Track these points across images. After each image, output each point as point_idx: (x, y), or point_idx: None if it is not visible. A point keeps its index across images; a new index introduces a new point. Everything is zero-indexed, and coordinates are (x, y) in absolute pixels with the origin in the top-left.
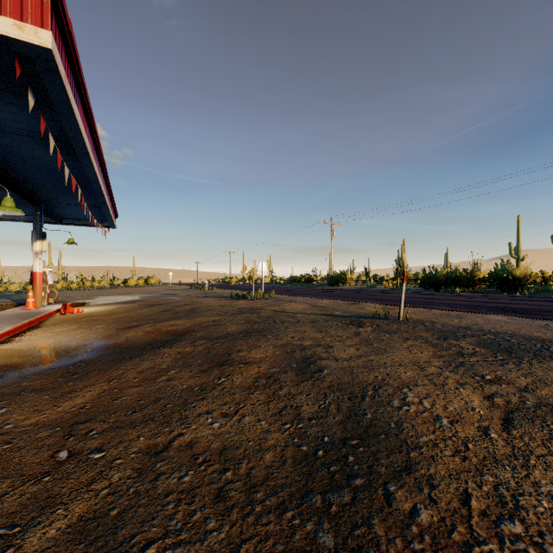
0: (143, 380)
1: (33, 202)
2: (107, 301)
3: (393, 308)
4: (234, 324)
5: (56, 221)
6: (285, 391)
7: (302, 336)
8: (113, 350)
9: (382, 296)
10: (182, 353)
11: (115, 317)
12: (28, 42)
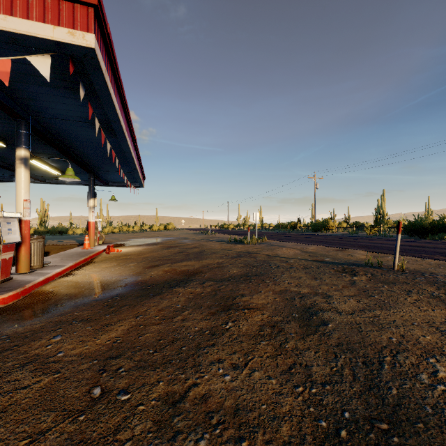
0: (163, 318)
1: (88, 171)
2: (138, 242)
3: (383, 256)
4: (235, 267)
5: (104, 184)
6: (292, 345)
7: (298, 283)
8: (140, 286)
9: (367, 243)
10: (194, 294)
11: (143, 257)
12: (77, 45)
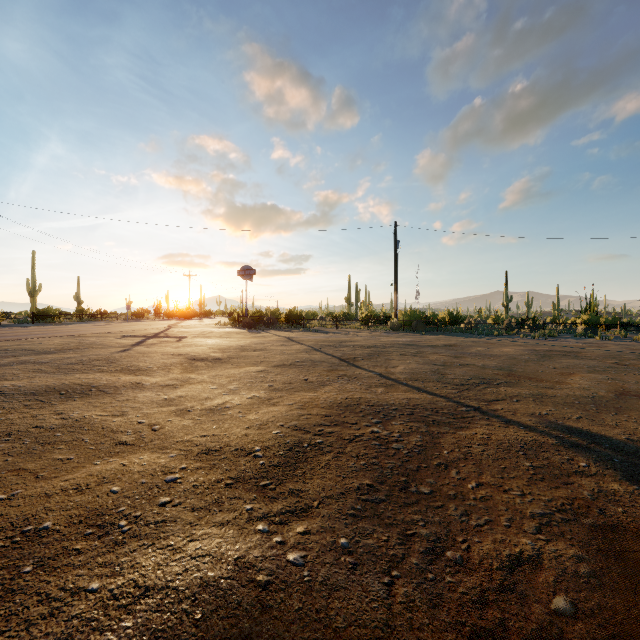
0: None
1: None
2: None
3: None
4: None
5: None
6: None
7: None
8: None
9: None
10: None
11: None
12: None
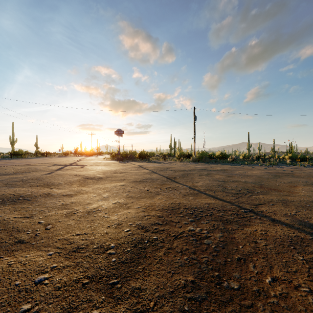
0: None
1: None
2: None
3: None
4: None
5: None
6: None
7: None
8: None
9: None
10: None
11: None
12: None
